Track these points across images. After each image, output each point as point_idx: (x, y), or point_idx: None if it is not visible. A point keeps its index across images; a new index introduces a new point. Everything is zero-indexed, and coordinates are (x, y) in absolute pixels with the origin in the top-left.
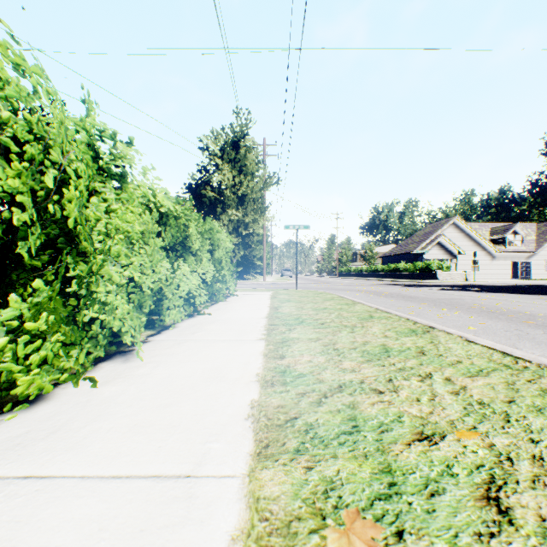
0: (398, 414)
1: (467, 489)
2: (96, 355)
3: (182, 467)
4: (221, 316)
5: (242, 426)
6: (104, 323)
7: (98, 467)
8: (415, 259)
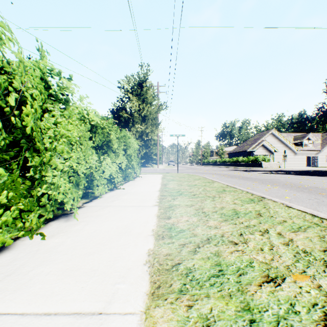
0: (250, 261)
1: (309, 326)
2: (45, 218)
3: (96, 305)
4: (131, 190)
5: (141, 270)
6: (51, 196)
7: (35, 305)
8: (248, 155)
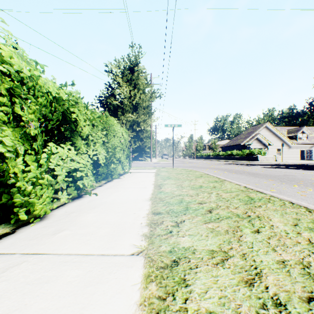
0: None
1: None
2: None
3: None
4: (107, 197)
5: None
6: None
7: None
8: (242, 148)
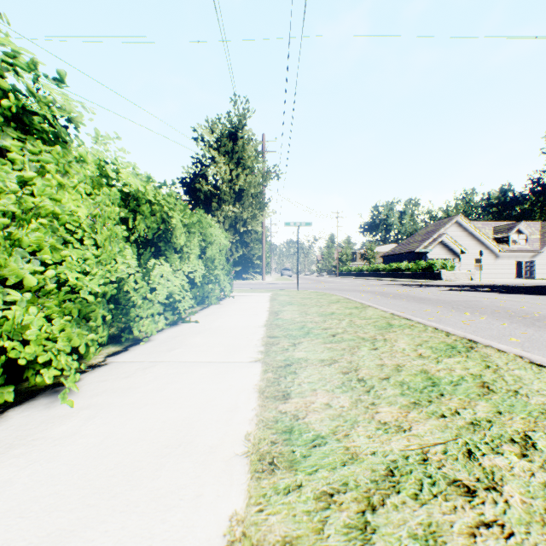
0: None
1: None
2: None
3: None
4: (211, 324)
5: None
6: None
7: None
8: (418, 258)
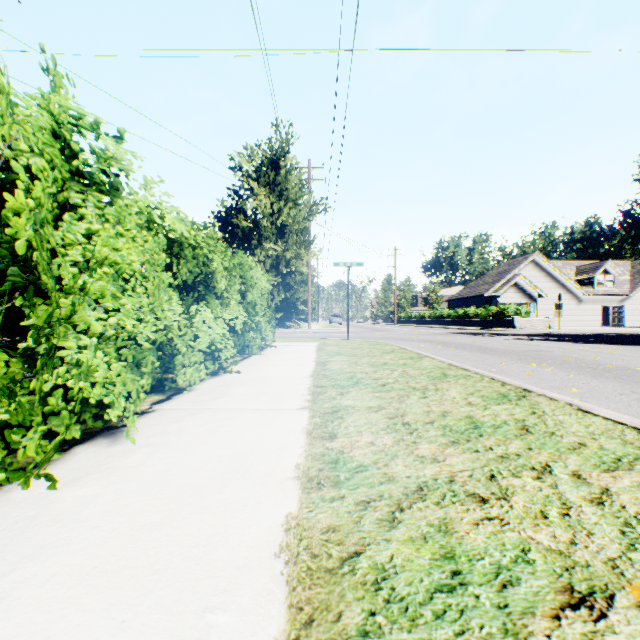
0: (521, 546)
1: None
2: (59, 440)
3: None
4: (254, 374)
5: (269, 570)
6: (71, 393)
7: None
8: (488, 303)
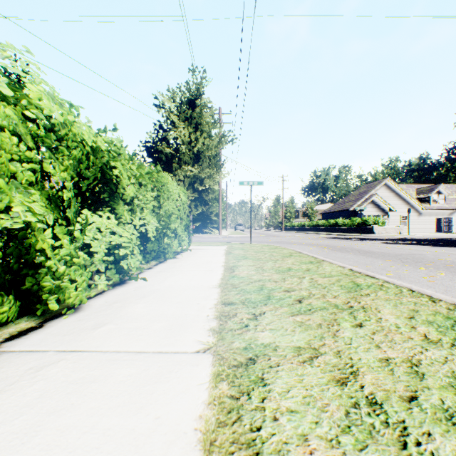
0: None
1: None
2: None
3: None
4: (161, 283)
5: None
6: None
7: None
8: (352, 215)
